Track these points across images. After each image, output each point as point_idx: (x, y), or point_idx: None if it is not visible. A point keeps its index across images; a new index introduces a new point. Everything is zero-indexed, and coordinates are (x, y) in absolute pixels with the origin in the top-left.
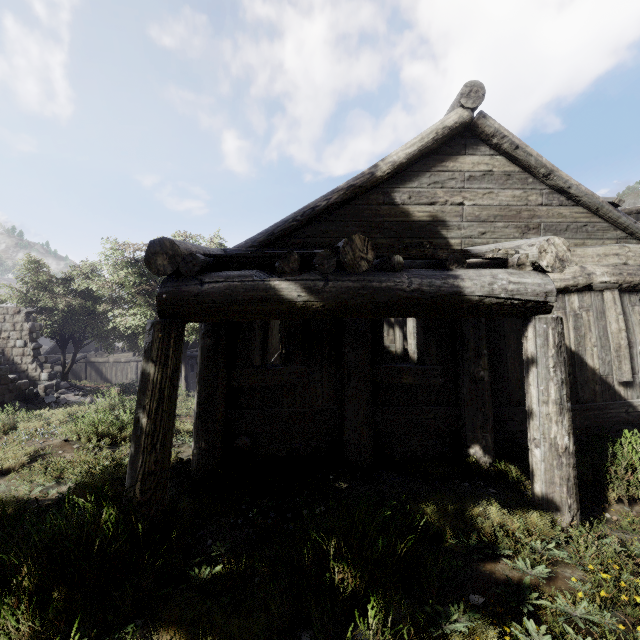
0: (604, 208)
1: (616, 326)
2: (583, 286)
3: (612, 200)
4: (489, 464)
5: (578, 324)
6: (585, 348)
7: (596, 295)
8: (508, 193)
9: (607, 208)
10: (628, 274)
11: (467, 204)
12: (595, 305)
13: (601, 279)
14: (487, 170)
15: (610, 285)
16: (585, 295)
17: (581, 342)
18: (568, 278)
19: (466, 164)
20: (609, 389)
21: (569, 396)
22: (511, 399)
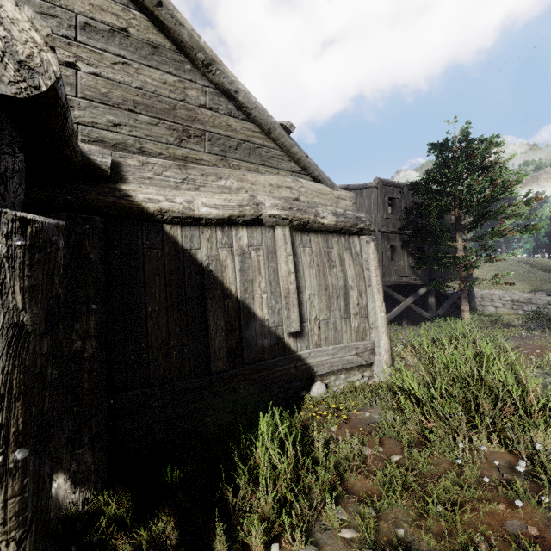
0: (276, 130)
1: (286, 268)
2: (251, 218)
3: (284, 123)
4: (83, 502)
5: (245, 265)
6: (253, 295)
7: (267, 231)
8: (155, 74)
9: (280, 131)
10: (298, 210)
11: (84, 69)
12: (266, 243)
13: (271, 211)
14: (118, 26)
15: (281, 220)
16: (255, 230)
17: (249, 288)
18: (233, 206)
19: (78, 0)
20: (279, 343)
21: (27, 429)
22: (151, 375)
